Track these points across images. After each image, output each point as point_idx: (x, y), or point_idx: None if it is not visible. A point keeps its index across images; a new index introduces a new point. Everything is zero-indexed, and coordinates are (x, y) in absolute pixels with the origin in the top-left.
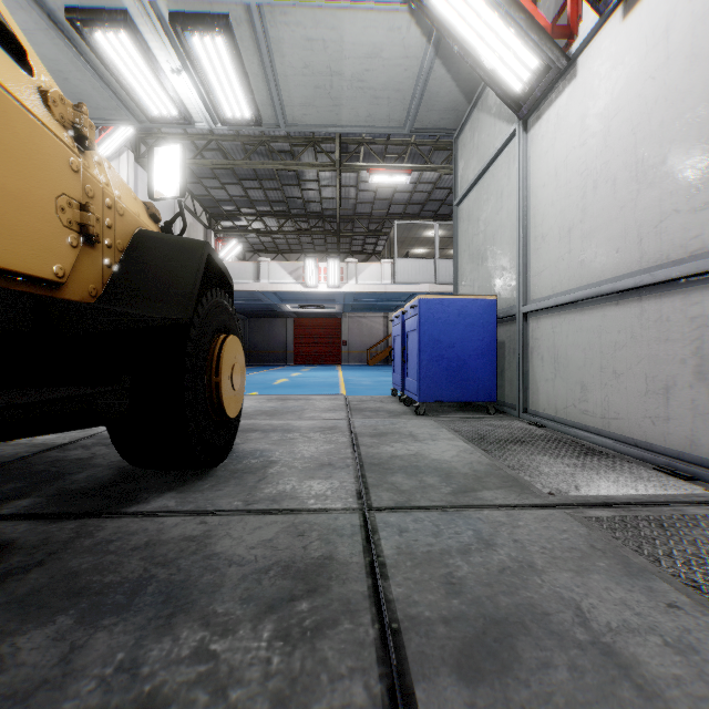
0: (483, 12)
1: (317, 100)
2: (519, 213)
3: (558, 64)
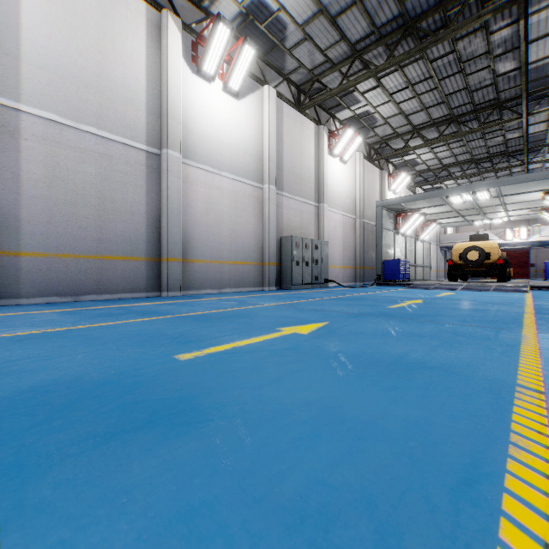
0: None
1: (519, 218)
2: None
3: None
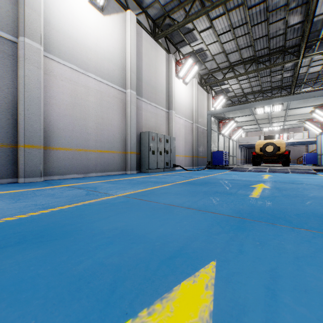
0: (311, 128)
1: (289, 127)
2: (319, 144)
3: (320, 134)
